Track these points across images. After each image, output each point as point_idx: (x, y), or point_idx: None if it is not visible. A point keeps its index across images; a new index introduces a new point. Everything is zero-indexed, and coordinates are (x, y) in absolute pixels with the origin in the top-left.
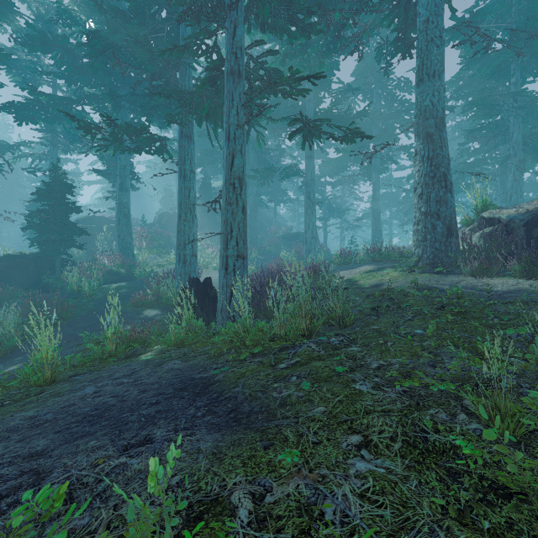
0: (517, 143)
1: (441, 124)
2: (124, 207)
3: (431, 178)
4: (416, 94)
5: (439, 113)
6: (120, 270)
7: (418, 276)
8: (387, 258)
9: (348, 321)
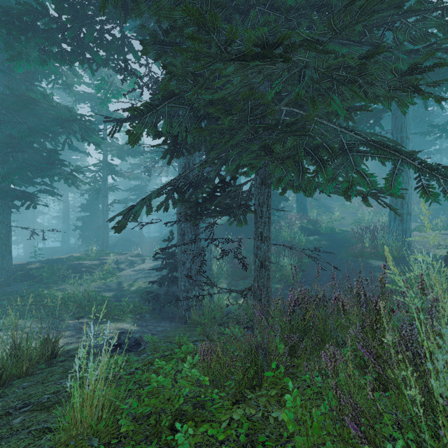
0: None
1: None
2: None
3: None
4: None
5: None
6: (308, 226)
7: None
8: None
9: None
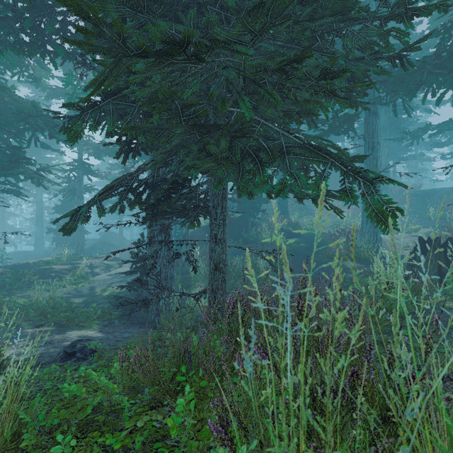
0: None
1: None
2: None
3: None
4: None
5: None
6: (289, 228)
7: None
8: None
9: None
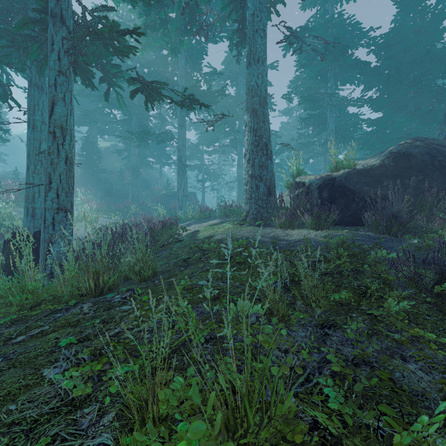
0: (331, 131)
1: (264, 103)
2: None
3: (256, 146)
4: (246, 75)
5: (262, 93)
6: None
7: (243, 229)
8: (232, 213)
9: (147, 275)
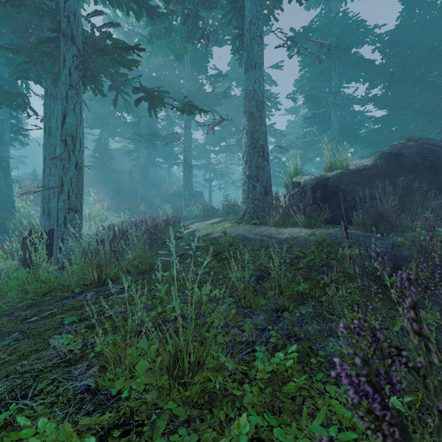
0: (336, 129)
1: (261, 106)
2: (2, 160)
3: (252, 148)
4: (244, 80)
5: (259, 97)
6: None
7: (240, 227)
8: (233, 212)
9: (144, 268)
